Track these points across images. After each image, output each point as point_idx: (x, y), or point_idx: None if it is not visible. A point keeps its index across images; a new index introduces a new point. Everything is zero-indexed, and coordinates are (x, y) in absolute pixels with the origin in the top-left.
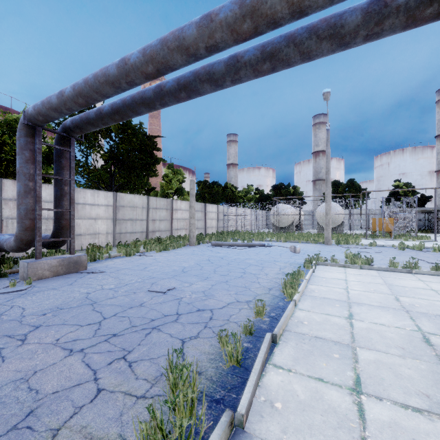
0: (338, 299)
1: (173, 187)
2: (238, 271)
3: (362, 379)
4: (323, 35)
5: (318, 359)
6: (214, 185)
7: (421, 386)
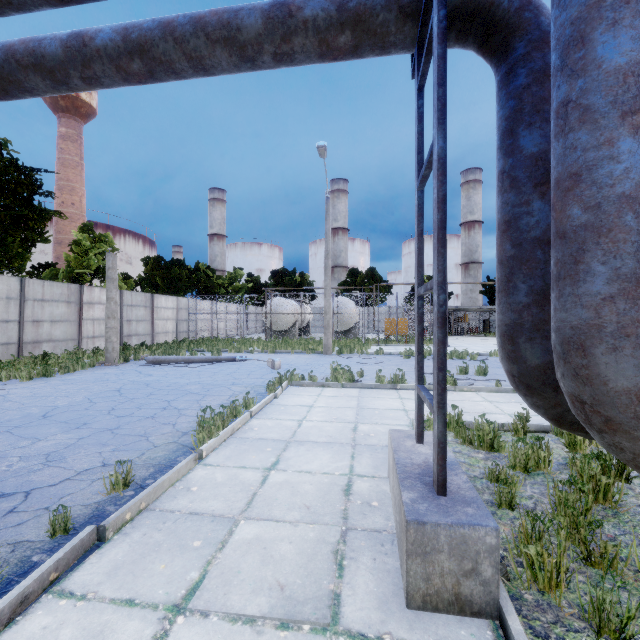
0: (278, 438)
1: (91, 264)
2: (156, 407)
3: (205, 582)
4: (214, 35)
5: (160, 557)
6: (173, 266)
7: (285, 572)
